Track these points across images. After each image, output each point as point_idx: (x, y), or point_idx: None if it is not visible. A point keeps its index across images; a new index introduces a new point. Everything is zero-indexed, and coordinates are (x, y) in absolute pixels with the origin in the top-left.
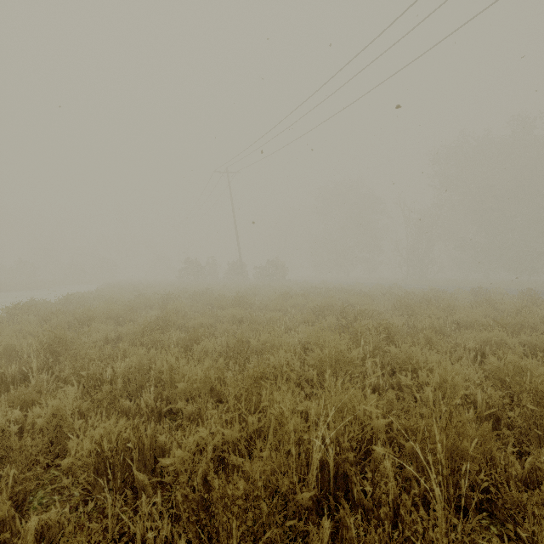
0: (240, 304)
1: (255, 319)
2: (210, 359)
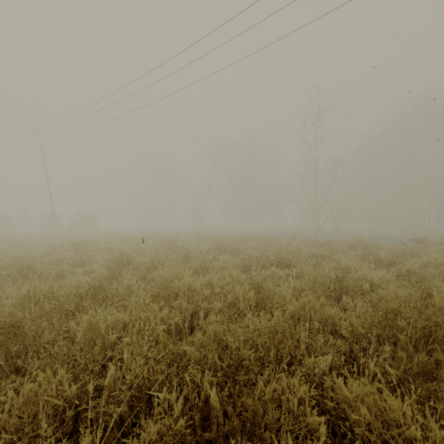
0: (18, 244)
1: (15, 249)
2: None
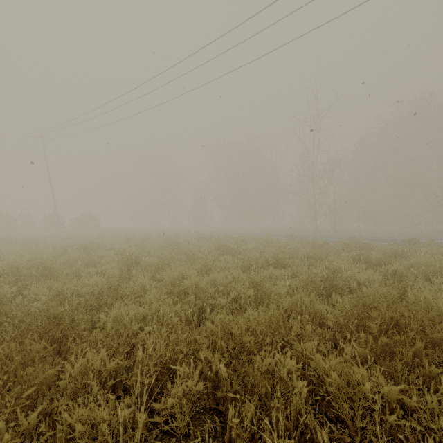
0: (27, 244)
1: (26, 250)
2: None
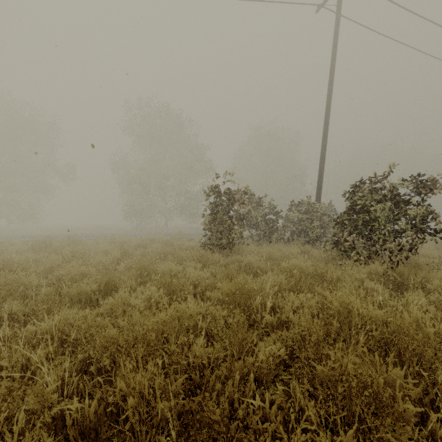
0: None
1: None
2: None
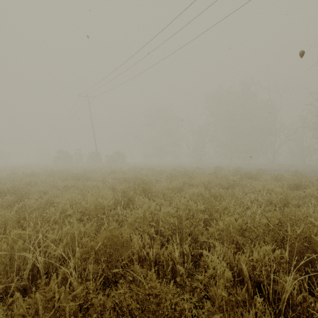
0: (79, 178)
1: (78, 186)
2: (2, 212)
